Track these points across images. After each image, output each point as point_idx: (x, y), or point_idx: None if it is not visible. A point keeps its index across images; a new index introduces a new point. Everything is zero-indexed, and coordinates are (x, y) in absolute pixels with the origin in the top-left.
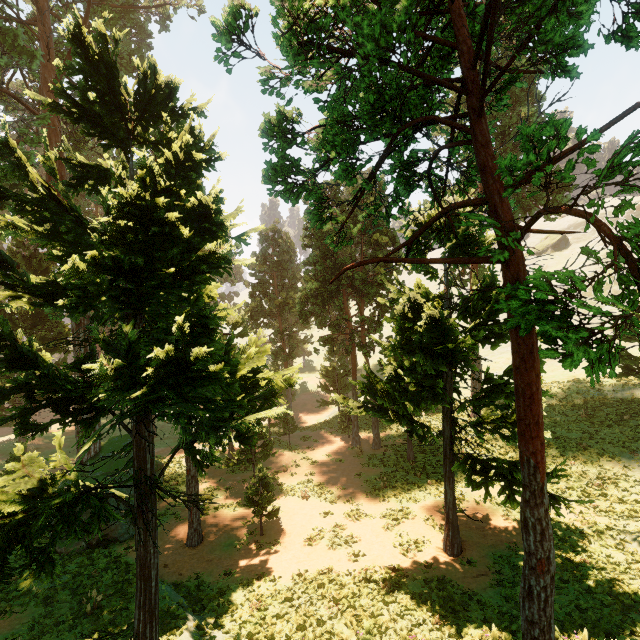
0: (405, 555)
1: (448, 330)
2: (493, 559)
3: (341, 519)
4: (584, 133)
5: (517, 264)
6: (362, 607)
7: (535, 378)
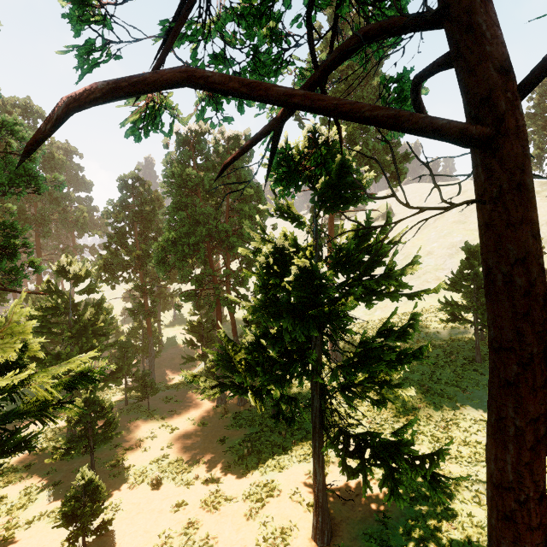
0: None
1: (322, 287)
2: (365, 541)
3: (196, 511)
4: None
5: (521, 147)
6: None
7: None
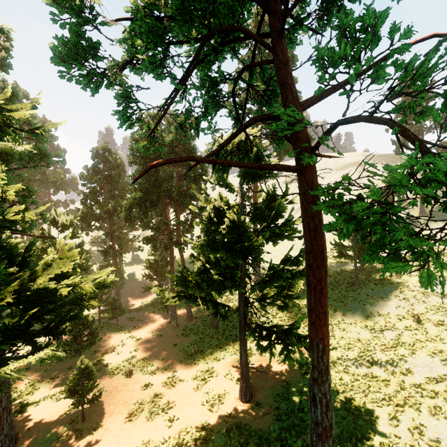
0: (211, 410)
1: (244, 231)
2: (273, 398)
3: (159, 388)
4: (398, 30)
5: (311, 173)
6: None
7: (324, 274)
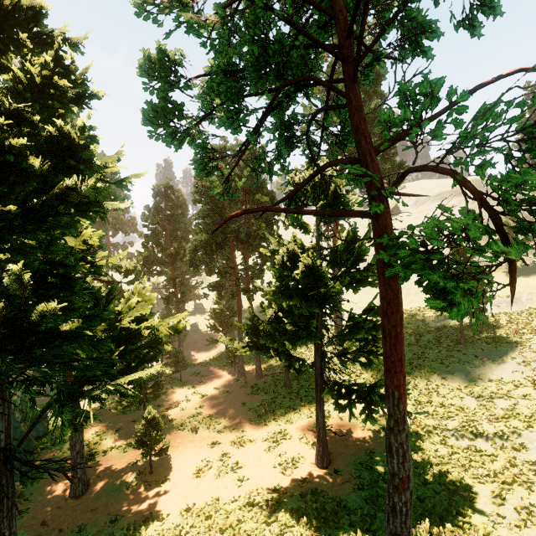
0: (284, 473)
1: (320, 277)
2: (354, 466)
3: (228, 447)
4: (454, 93)
5: (385, 218)
6: (246, 532)
7: (399, 320)
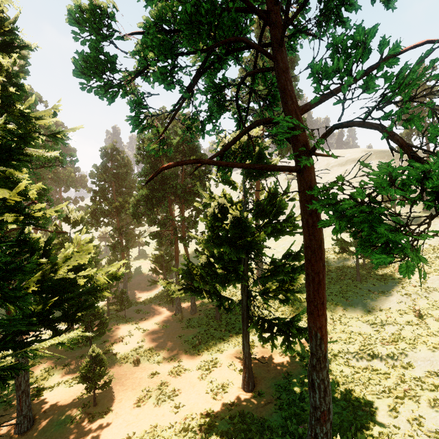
0: (215, 398)
1: (247, 227)
2: (275, 388)
3: (166, 377)
4: (386, 45)
5: (310, 173)
6: None
7: (322, 267)
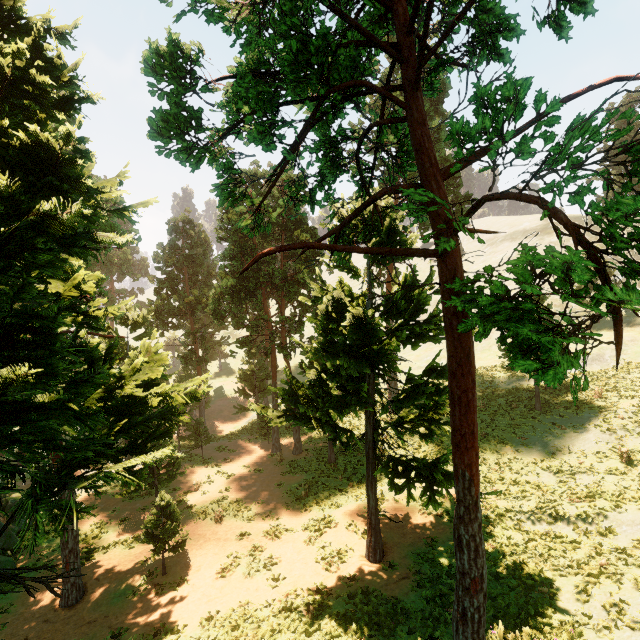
0: (328, 570)
1: (373, 331)
2: (413, 559)
3: (260, 539)
4: (544, 100)
5: (454, 258)
6: None
7: (471, 384)
